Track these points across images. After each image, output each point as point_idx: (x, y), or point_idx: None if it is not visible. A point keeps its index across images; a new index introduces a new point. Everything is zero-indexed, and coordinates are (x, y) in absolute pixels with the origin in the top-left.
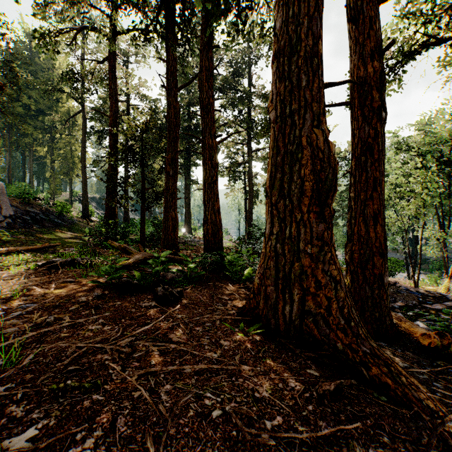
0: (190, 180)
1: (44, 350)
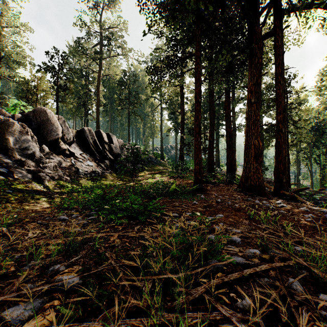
0: (219, 135)
1: None
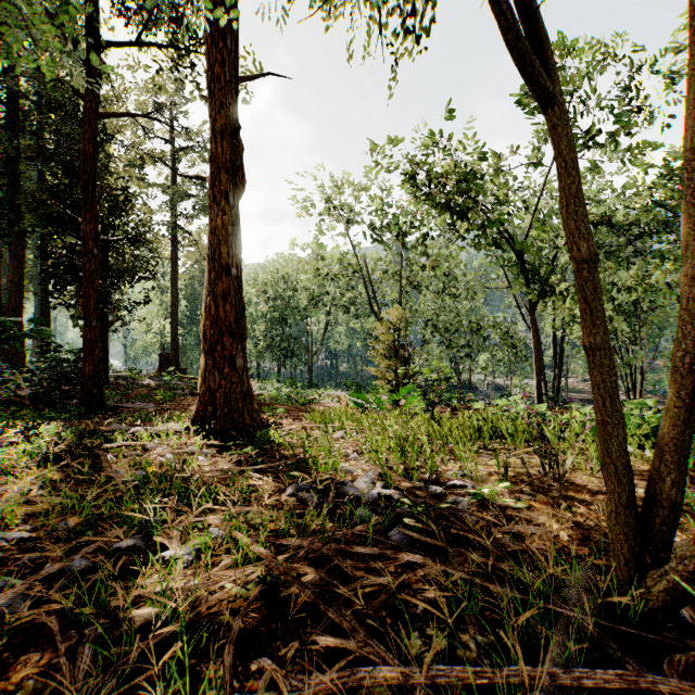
0: None
1: None
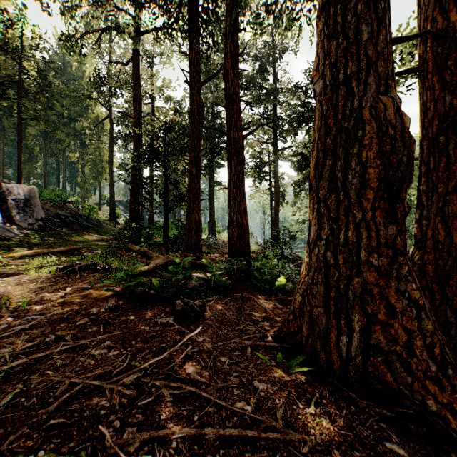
0: (214, 181)
1: (31, 386)
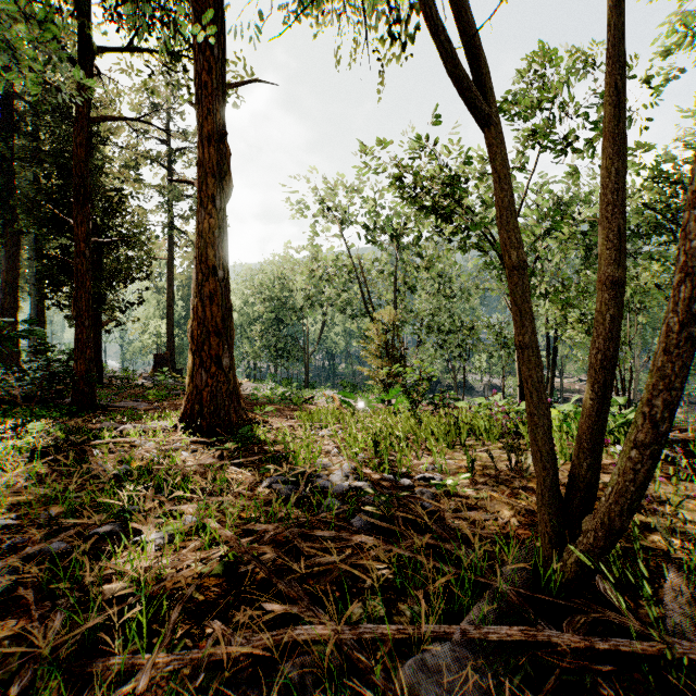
0: None
1: None
